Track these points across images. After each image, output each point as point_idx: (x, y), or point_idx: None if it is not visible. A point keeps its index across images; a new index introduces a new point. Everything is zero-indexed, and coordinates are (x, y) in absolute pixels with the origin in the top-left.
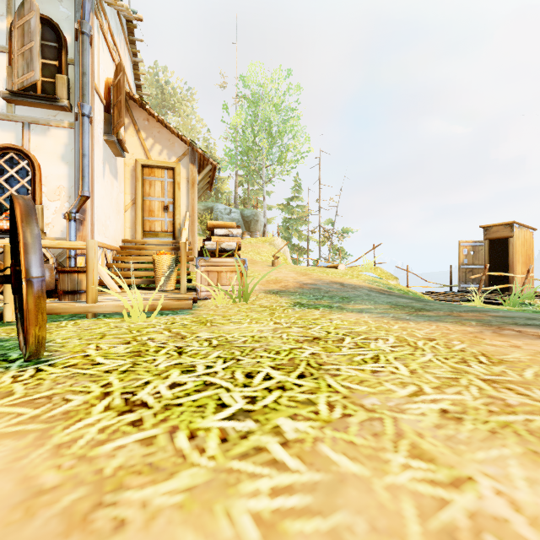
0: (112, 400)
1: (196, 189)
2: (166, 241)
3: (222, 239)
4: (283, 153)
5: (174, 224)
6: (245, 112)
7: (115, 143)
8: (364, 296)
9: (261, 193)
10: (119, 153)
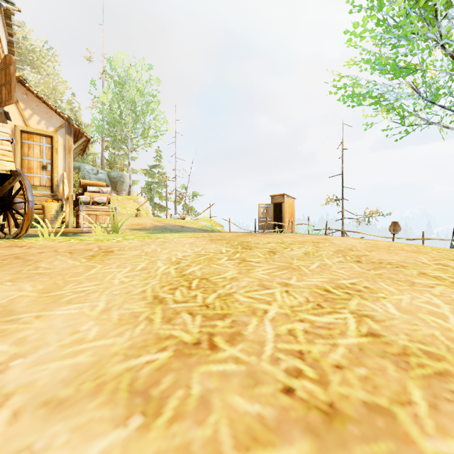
0: (75, 240)
1: (72, 155)
2: (45, 194)
3: (94, 194)
4: (146, 130)
5: (52, 180)
6: (113, 91)
7: (1, 113)
8: (191, 231)
9: (127, 158)
10: (2, 121)
